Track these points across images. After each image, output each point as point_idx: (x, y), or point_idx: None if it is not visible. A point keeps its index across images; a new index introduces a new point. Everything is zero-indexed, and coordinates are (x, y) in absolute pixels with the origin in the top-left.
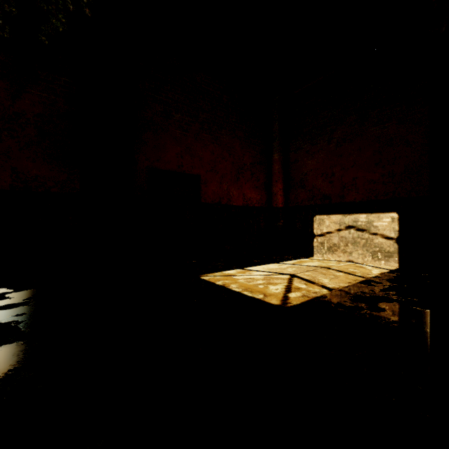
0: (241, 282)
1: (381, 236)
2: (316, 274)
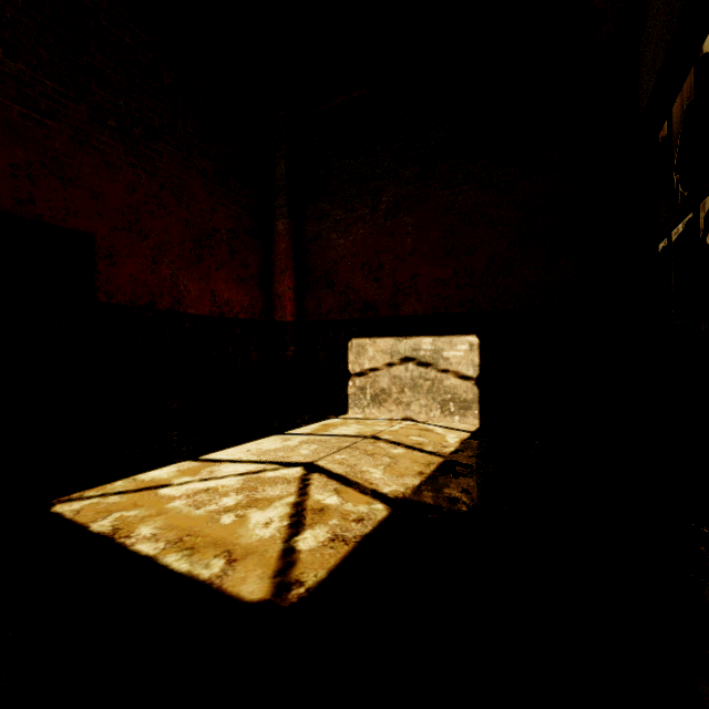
0: (176, 509)
1: (454, 374)
2: (356, 457)
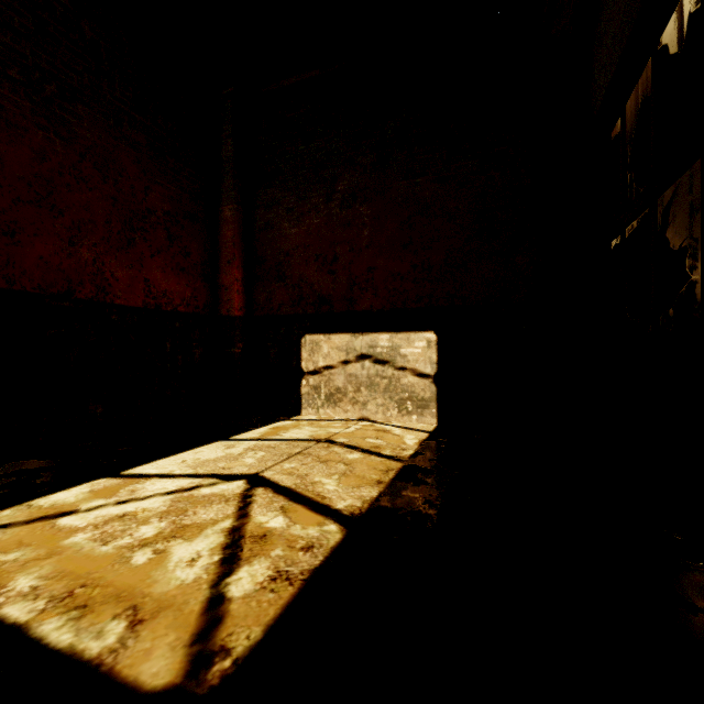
0: (75, 547)
1: (412, 371)
2: (307, 466)
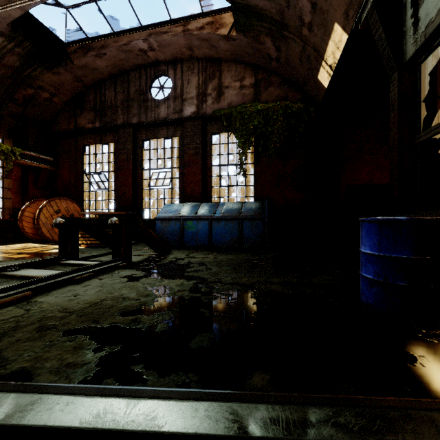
0: None
1: None
2: None
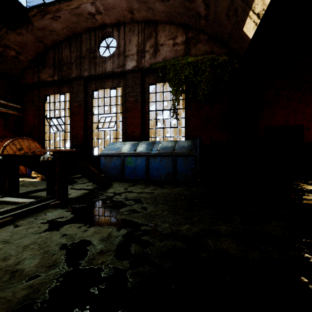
0: None
1: None
2: None
